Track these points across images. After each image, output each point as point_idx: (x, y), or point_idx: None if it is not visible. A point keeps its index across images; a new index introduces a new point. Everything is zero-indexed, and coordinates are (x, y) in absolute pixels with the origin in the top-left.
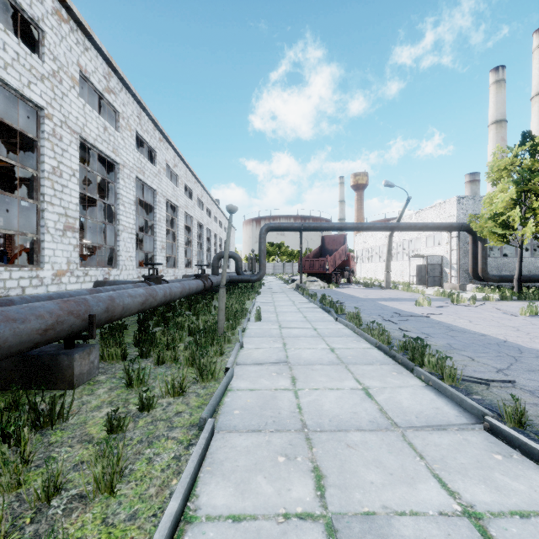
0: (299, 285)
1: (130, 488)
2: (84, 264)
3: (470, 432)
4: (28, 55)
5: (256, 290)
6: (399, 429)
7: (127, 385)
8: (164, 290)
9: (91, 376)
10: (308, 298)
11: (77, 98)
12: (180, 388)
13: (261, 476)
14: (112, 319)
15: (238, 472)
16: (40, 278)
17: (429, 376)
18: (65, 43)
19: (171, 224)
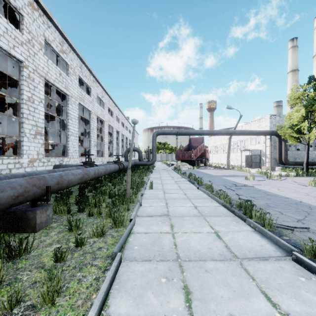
0: (176, 167)
1: (65, 301)
2: (48, 155)
3: (283, 261)
4: (13, 29)
5: (150, 170)
6: (238, 259)
7: (69, 230)
8: (94, 171)
9: (47, 224)
10: (181, 175)
11: (43, 56)
12: (101, 232)
13: (150, 292)
14: (61, 189)
15: (136, 289)
16: (21, 163)
17: (255, 224)
18: (36, 23)
19: (100, 131)
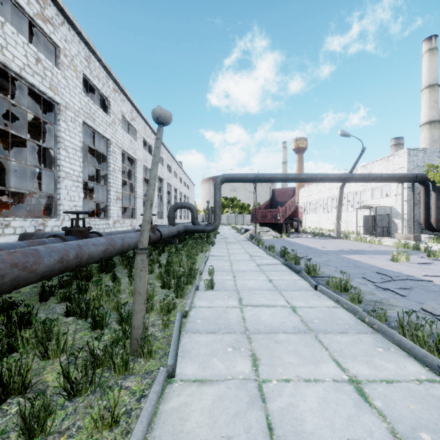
0: (253, 235)
1: None
2: (30, 215)
3: None
4: None
5: (210, 240)
6: None
7: None
8: (62, 252)
9: None
10: (266, 250)
11: None
12: None
13: None
14: None
15: None
16: None
17: None
18: None
19: (130, 176)
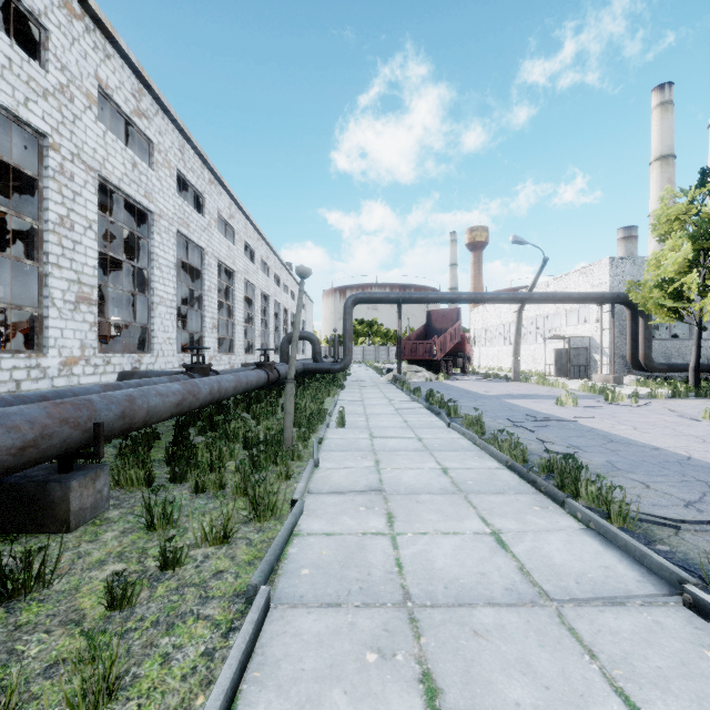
0: (397, 376)
1: None
2: (108, 349)
3: (662, 609)
4: (24, 61)
5: (339, 383)
6: (552, 602)
7: (148, 526)
8: (210, 386)
9: (97, 512)
10: (410, 395)
11: (94, 123)
12: (224, 533)
13: (339, 689)
14: (131, 428)
15: (303, 683)
16: (43, 368)
17: (589, 514)
18: (77, 47)
19: (226, 295)
